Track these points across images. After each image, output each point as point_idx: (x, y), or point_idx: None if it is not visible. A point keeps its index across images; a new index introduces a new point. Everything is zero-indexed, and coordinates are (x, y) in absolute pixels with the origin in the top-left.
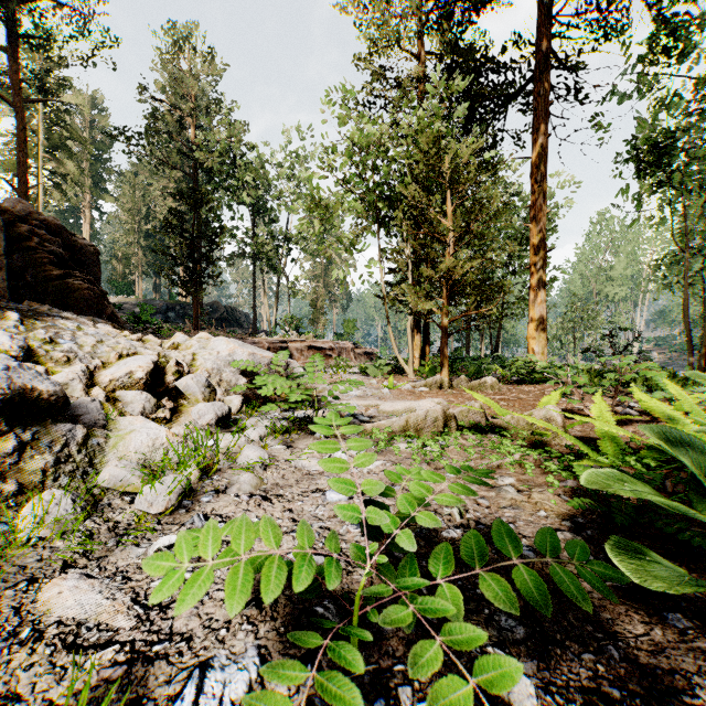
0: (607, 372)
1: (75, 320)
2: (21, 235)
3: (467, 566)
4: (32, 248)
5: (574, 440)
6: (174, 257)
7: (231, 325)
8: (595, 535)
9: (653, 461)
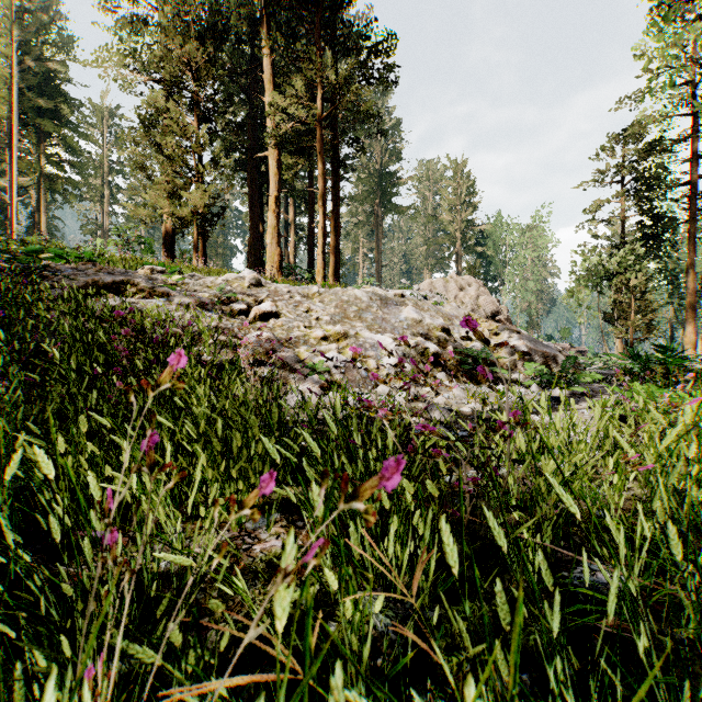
0: None
1: None
2: None
3: None
4: None
5: None
6: None
7: None
8: None
9: None
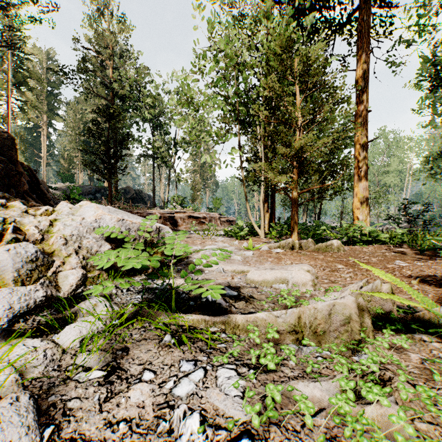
0: None
1: None
2: None
3: None
4: None
5: None
6: (94, 153)
7: (138, 202)
8: None
9: None
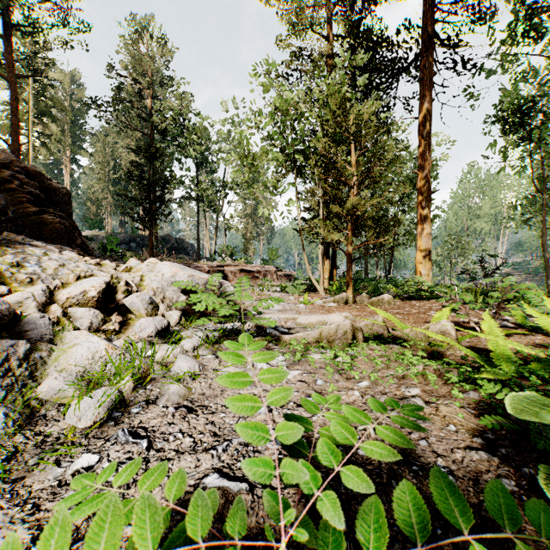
0: (490, 291)
1: (43, 247)
2: (4, 179)
3: (386, 493)
4: (13, 190)
5: (470, 353)
6: (134, 199)
7: (180, 253)
8: (509, 454)
9: (545, 373)
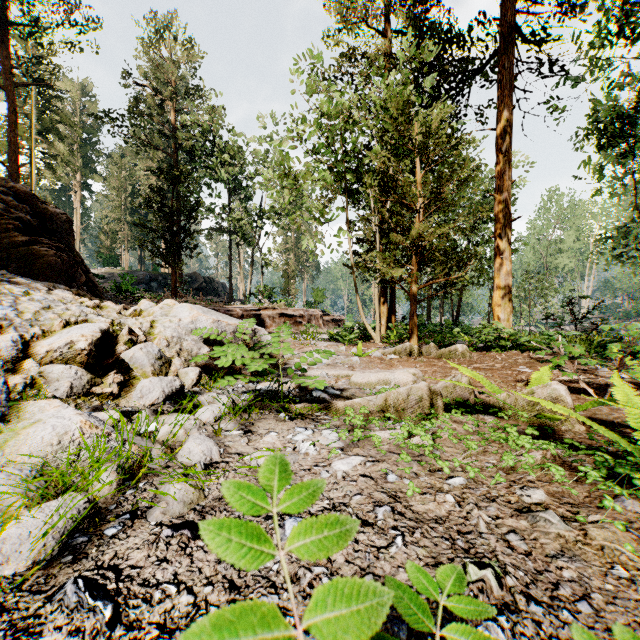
0: (608, 341)
1: (27, 285)
2: None
3: None
4: None
5: (607, 433)
6: (154, 230)
7: (209, 295)
8: None
9: None
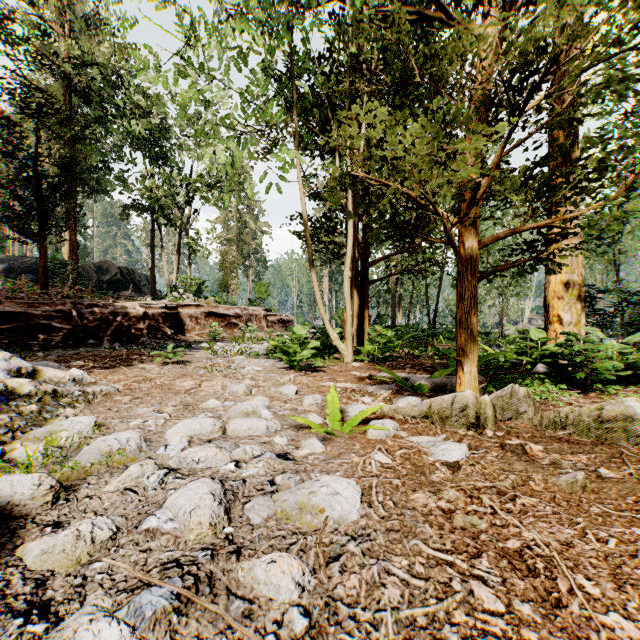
0: None
1: None
2: None
3: None
4: None
5: None
6: (2, 184)
7: (126, 289)
8: None
9: None
